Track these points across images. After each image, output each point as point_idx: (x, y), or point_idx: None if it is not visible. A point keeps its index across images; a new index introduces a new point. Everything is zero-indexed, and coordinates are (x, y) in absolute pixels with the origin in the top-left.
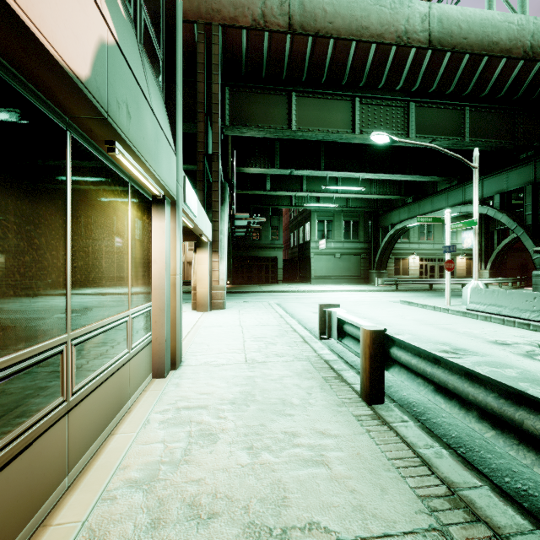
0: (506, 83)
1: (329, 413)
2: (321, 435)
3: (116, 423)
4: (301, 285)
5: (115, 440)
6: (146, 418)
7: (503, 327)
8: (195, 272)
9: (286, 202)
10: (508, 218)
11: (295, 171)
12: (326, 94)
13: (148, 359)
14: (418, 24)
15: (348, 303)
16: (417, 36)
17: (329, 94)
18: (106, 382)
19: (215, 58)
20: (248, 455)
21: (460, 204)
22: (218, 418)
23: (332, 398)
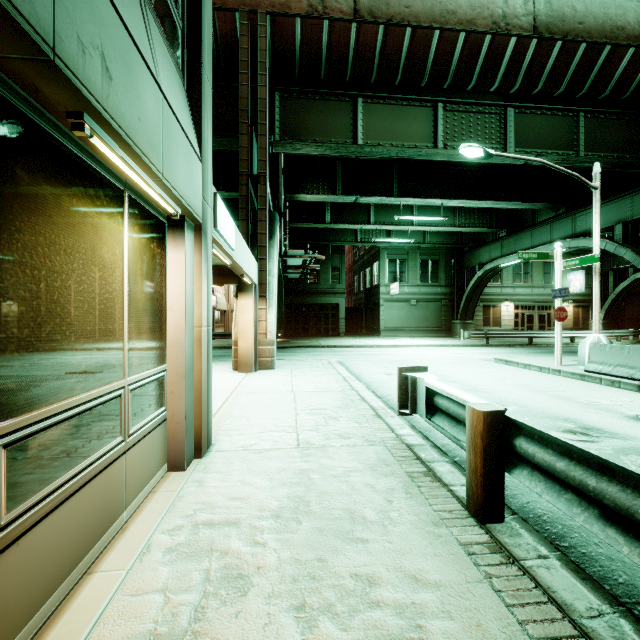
0: (634, 81)
1: (422, 537)
2: (414, 583)
3: (100, 552)
4: (368, 339)
5: (90, 585)
6: (146, 541)
7: (639, 396)
8: (236, 323)
9: (350, 237)
10: (633, 254)
11: (361, 198)
12: (401, 99)
13: (160, 445)
14: (520, 5)
15: (428, 361)
16: (518, 21)
17: (404, 99)
18: (78, 494)
19: (262, 55)
20: (297, 622)
21: (568, 237)
22: (254, 545)
23: (424, 510)
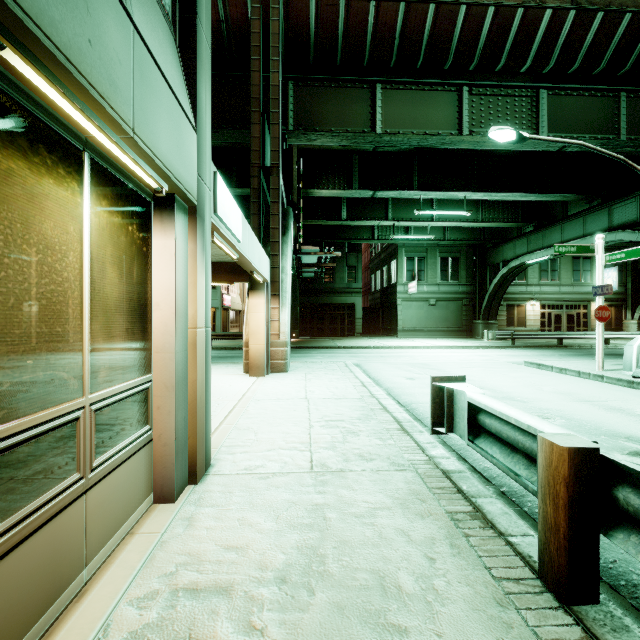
0: None
1: (484, 627)
2: None
3: (39, 637)
4: (385, 339)
5: None
6: (105, 617)
7: None
8: (248, 323)
9: (366, 234)
10: None
11: (379, 193)
12: (423, 83)
13: (143, 472)
14: None
15: (451, 364)
16: None
17: (426, 83)
18: None
19: (274, 39)
20: None
21: (604, 231)
22: (248, 632)
23: (480, 577)
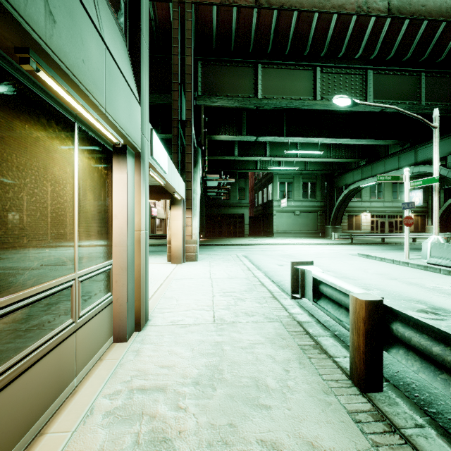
0: None
1: (315, 405)
2: (312, 450)
3: (51, 415)
4: (265, 239)
5: (40, 446)
6: (90, 404)
7: None
8: (170, 228)
9: (252, 166)
10: None
11: (260, 138)
12: (290, 64)
13: (107, 322)
14: None
15: (309, 255)
16: (376, 5)
17: (292, 64)
18: (31, 370)
19: (188, 33)
20: None
21: (412, 165)
22: (177, 410)
23: (315, 379)
